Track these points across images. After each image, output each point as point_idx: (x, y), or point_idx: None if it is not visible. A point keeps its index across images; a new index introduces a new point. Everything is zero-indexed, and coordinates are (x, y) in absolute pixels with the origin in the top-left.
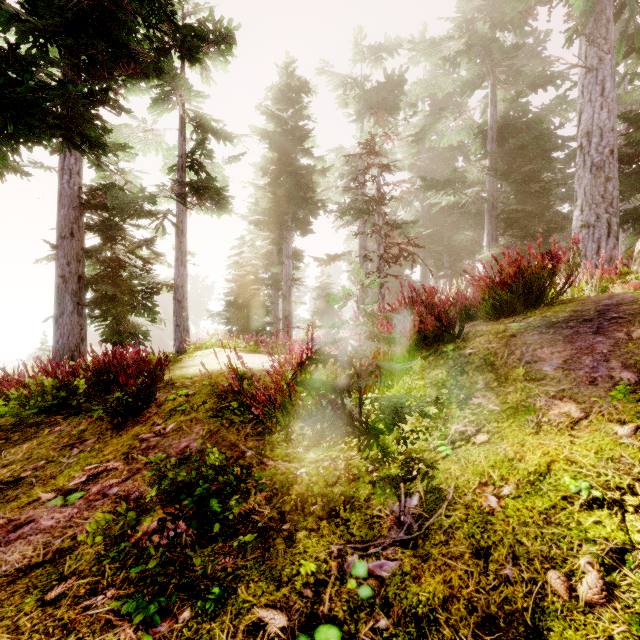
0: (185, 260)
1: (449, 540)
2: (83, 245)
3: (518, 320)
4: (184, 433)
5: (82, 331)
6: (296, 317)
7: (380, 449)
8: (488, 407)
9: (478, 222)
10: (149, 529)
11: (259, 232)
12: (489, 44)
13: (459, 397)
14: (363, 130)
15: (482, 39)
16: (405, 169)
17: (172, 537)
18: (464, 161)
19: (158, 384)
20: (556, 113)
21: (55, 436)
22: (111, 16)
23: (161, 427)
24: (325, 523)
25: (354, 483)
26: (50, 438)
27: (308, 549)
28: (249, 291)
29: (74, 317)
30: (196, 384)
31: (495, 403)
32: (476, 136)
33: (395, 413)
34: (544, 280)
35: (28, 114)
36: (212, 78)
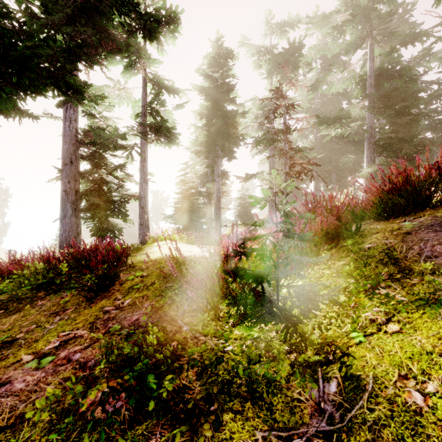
0: (146, 179)
1: (376, 440)
2: (79, 169)
3: (409, 220)
4: (136, 307)
5: (78, 228)
6: (224, 219)
7: (297, 333)
8: (395, 297)
9: (358, 148)
10: (96, 399)
11: (198, 159)
12: (369, 13)
13: (366, 287)
14: (272, 84)
15: (363, 9)
16: (302, 112)
17: (111, 414)
18: (347, 104)
19: (123, 267)
20: (420, 64)
21: (36, 309)
22: (96, 10)
23: (120, 302)
24: (249, 404)
25: (274, 362)
26: (32, 311)
27: (234, 435)
28: (191, 200)
29: (73, 218)
30: (149, 268)
31: (401, 294)
32: (357, 84)
33: (309, 300)
34: (430, 186)
35: (28, 70)
36: (165, 50)
